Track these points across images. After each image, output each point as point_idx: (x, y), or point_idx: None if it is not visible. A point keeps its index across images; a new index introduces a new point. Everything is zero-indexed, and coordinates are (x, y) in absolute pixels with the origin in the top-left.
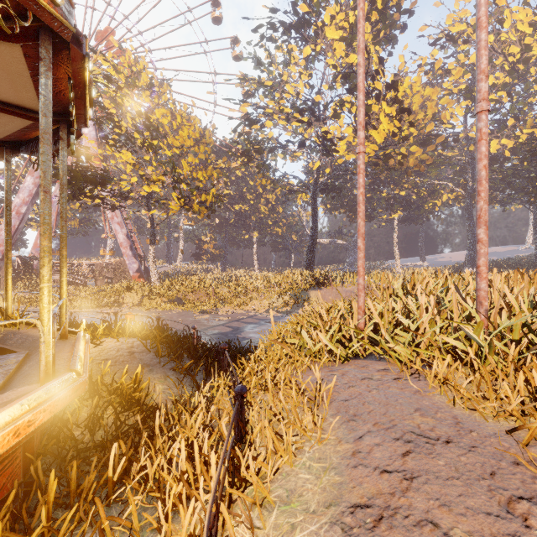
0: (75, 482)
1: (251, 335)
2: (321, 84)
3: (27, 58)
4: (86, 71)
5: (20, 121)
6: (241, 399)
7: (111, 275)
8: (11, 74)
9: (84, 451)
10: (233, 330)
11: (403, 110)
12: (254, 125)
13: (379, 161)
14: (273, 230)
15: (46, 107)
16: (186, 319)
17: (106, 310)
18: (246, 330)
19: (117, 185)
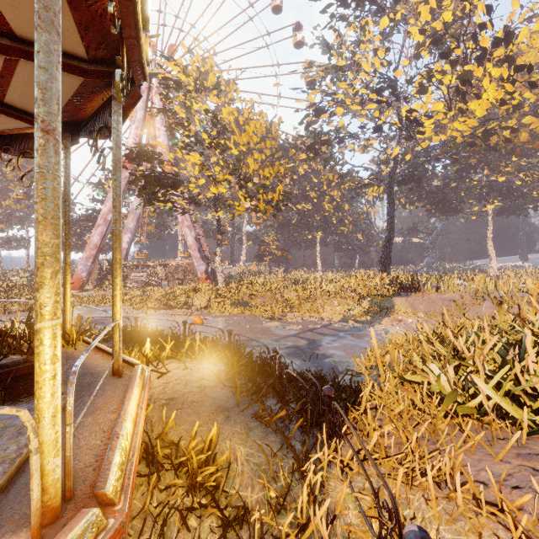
0: None
1: (331, 351)
2: (399, 59)
3: None
4: None
5: (67, 81)
6: None
7: (181, 277)
8: None
9: None
10: (309, 343)
11: (519, 68)
12: (323, 114)
13: (475, 141)
14: (338, 229)
15: None
16: (254, 326)
17: (176, 311)
18: (323, 344)
19: (186, 188)
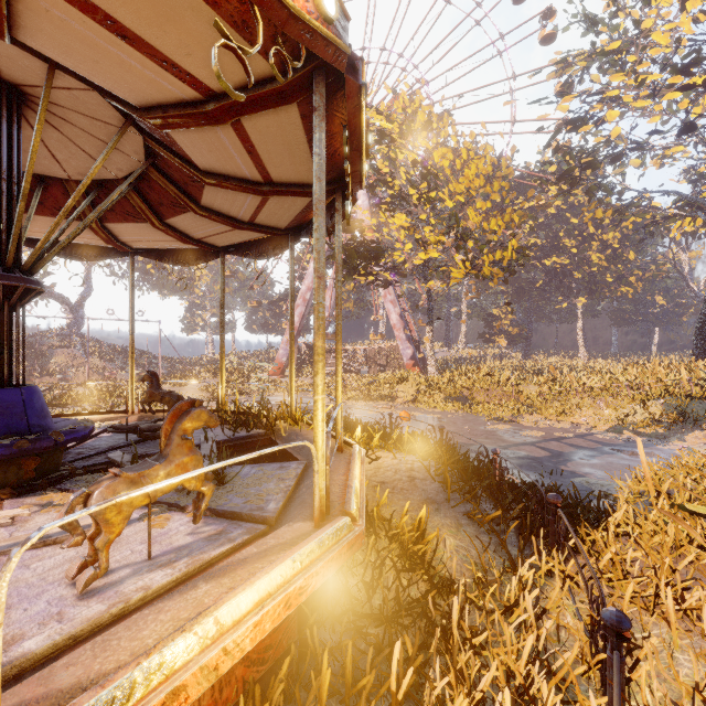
0: (351, 673)
1: (586, 469)
2: None
3: (303, 119)
4: (362, 108)
5: (300, 201)
6: (617, 641)
7: (383, 362)
8: (290, 147)
9: (360, 619)
10: (551, 455)
11: None
12: (583, 126)
13: None
14: (616, 290)
15: (320, 169)
16: (475, 427)
17: (379, 404)
18: (575, 458)
19: (390, 257)
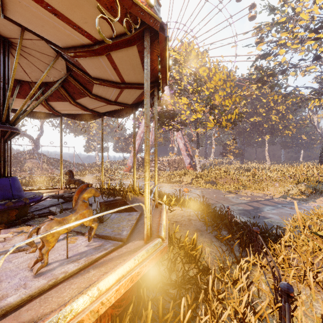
0: (161, 311)
1: (270, 215)
2: None
3: (139, 53)
4: (167, 47)
5: (138, 91)
6: (287, 298)
7: (176, 166)
8: (133, 66)
9: (165, 286)
10: (254, 208)
11: None
12: (268, 57)
13: None
14: (283, 132)
15: (147, 76)
16: (218, 195)
17: (174, 185)
18: (265, 210)
19: (179, 117)
